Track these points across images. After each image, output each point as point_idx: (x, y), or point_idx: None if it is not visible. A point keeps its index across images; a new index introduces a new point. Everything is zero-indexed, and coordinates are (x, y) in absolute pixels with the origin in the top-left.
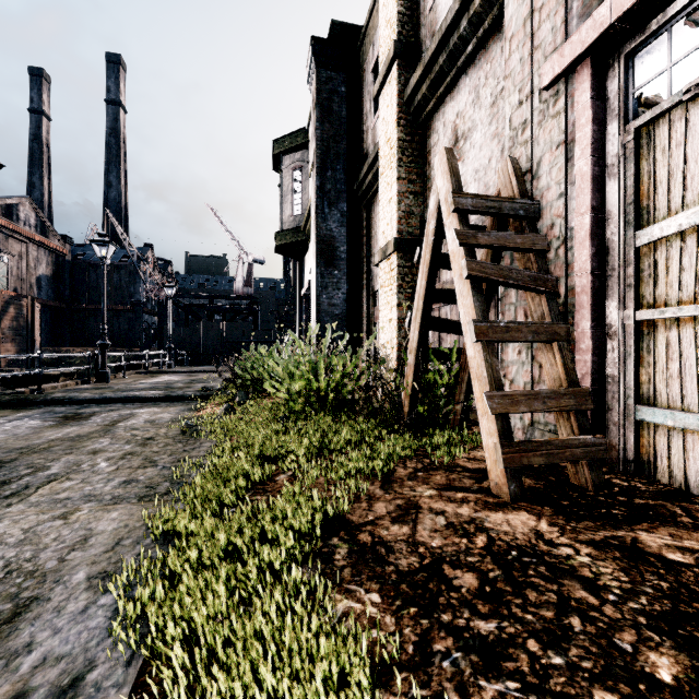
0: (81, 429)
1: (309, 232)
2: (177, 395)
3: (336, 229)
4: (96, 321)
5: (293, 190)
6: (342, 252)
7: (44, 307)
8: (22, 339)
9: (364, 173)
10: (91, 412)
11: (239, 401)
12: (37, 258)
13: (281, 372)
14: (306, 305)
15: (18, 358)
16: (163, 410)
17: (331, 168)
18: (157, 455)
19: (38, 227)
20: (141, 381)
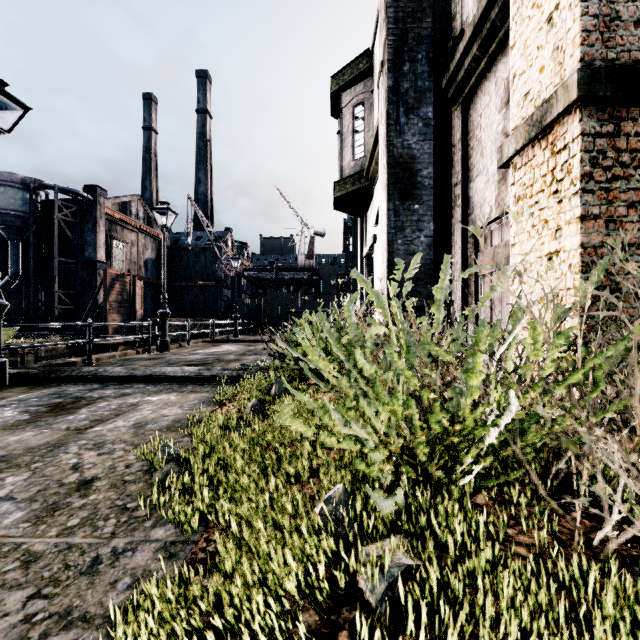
0: (30, 438)
1: (374, 173)
2: (209, 375)
3: (417, 145)
4: (188, 296)
5: (354, 130)
6: (425, 177)
7: (150, 285)
8: (125, 310)
9: (463, 45)
10: (96, 397)
11: (275, 394)
12: (145, 244)
13: (330, 376)
14: (368, 267)
15: (122, 327)
16: (179, 398)
17: (409, 59)
18: (7, 589)
19: (145, 219)
20: (198, 351)
